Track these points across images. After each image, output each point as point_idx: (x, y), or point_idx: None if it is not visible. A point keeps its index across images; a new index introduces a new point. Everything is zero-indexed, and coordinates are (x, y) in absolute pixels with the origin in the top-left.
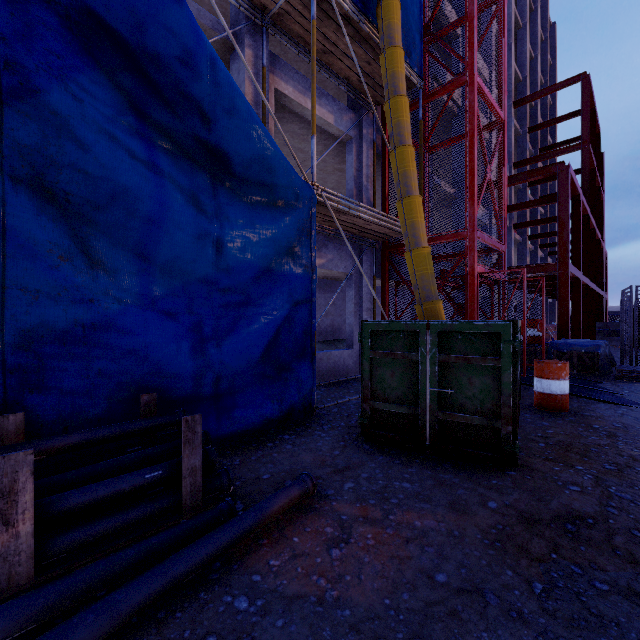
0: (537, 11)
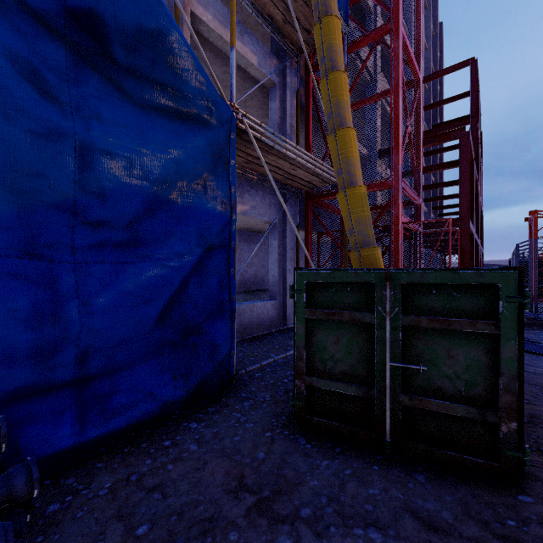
0: (430, 9)
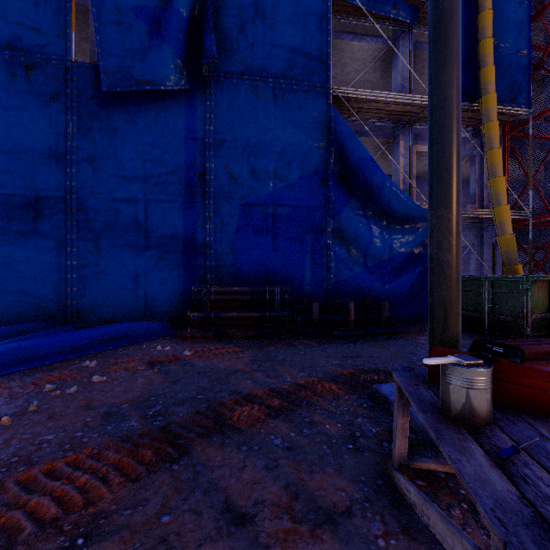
0: None
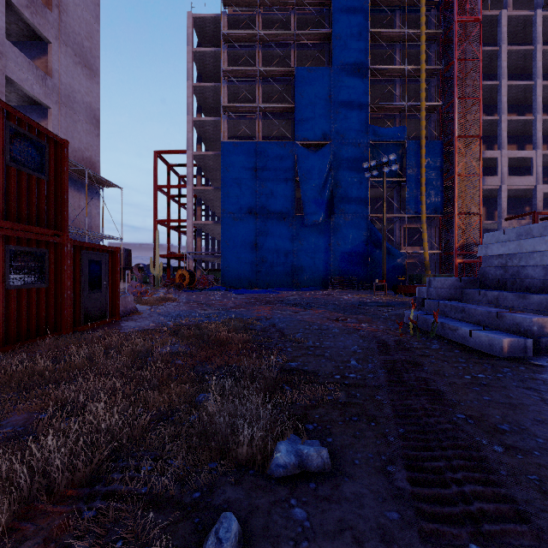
0: None
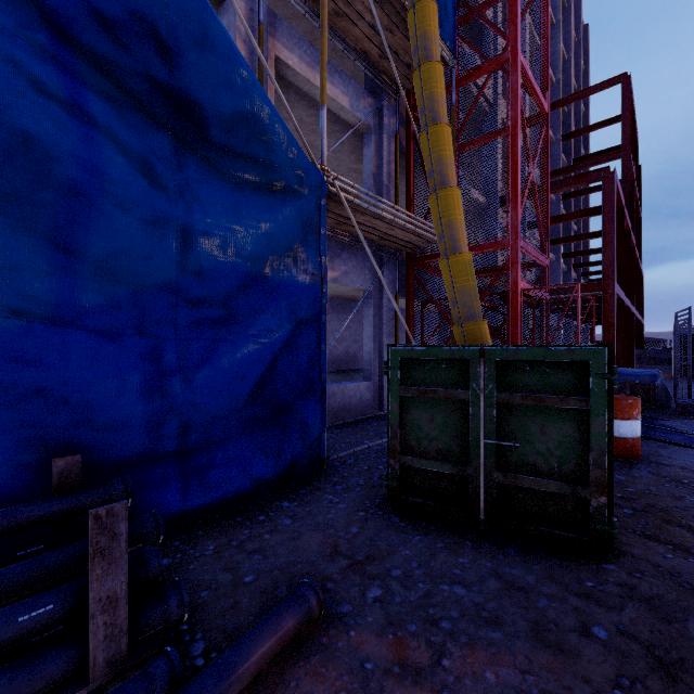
0: (570, 9)
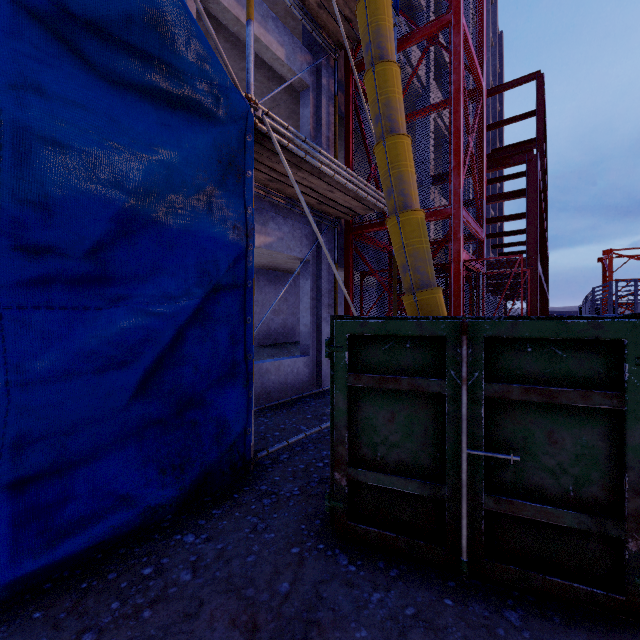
0: (489, 13)
